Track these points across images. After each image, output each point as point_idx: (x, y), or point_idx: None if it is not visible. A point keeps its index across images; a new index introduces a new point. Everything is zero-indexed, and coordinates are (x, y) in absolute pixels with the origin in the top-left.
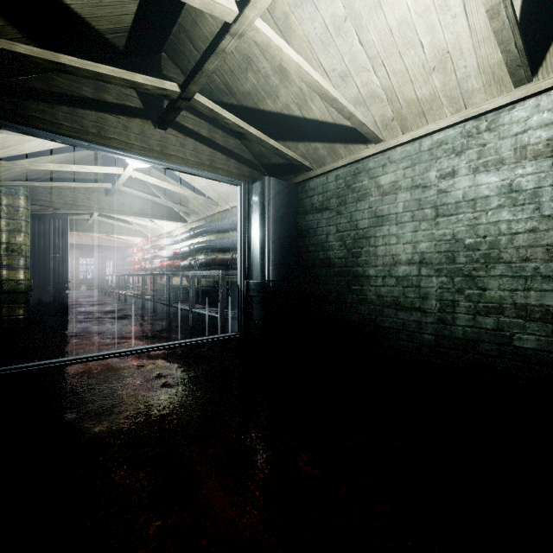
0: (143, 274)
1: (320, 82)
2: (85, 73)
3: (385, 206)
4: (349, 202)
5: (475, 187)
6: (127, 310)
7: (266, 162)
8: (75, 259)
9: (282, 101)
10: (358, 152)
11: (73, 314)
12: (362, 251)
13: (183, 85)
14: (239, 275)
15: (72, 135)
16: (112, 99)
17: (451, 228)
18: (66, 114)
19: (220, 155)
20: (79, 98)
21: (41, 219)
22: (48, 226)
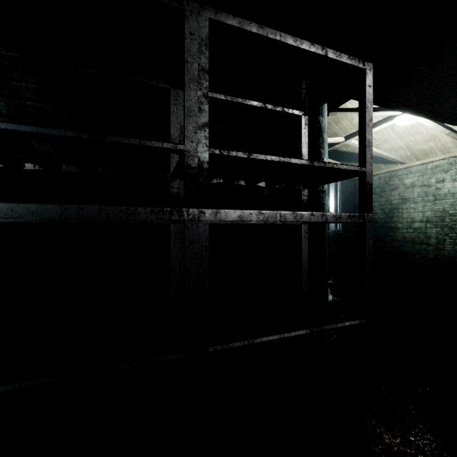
0: None
1: (374, 150)
2: None
3: (407, 194)
4: (387, 191)
5: (454, 187)
6: None
7: None
8: None
9: (351, 148)
10: (392, 167)
11: None
12: (394, 215)
13: None
14: None
15: None
16: None
17: (442, 206)
18: None
19: None
20: None
21: None
22: None
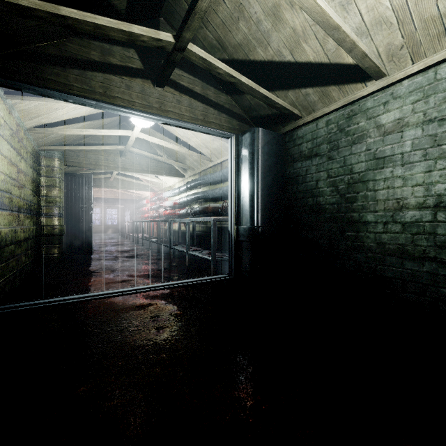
0: (150, 221)
1: (323, 6)
2: (86, 26)
3: (387, 146)
4: (342, 146)
5: None
6: (137, 250)
7: (255, 114)
8: (104, 210)
9: (273, 47)
10: (353, 92)
11: (96, 252)
12: (358, 195)
13: (177, 35)
14: (230, 221)
15: (81, 95)
16: (116, 62)
17: None
18: (77, 76)
19: (212, 110)
20: (87, 61)
21: (72, 177)
22: (78, 183)
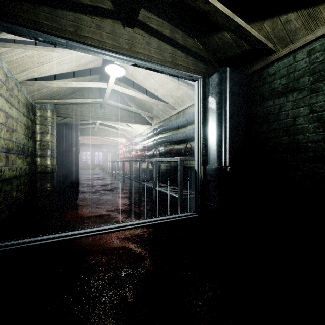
0: (124, 161)
1: None
2: None
3: None
4: None
5: None
6: (114, 184)
7: (221, 56)
8: (93, 153)
9: None
10: None
11: (83, 186)
12: None
13: None
14: (196, 161)
15: (51, 33)
16: (87, 1)
17: None
18: (47, 14)
19: (180, 53)
20: None
21: (63, 126)
22: (68, 130)
